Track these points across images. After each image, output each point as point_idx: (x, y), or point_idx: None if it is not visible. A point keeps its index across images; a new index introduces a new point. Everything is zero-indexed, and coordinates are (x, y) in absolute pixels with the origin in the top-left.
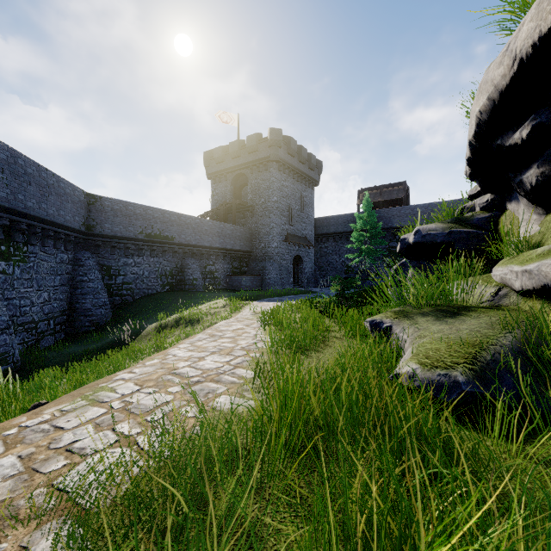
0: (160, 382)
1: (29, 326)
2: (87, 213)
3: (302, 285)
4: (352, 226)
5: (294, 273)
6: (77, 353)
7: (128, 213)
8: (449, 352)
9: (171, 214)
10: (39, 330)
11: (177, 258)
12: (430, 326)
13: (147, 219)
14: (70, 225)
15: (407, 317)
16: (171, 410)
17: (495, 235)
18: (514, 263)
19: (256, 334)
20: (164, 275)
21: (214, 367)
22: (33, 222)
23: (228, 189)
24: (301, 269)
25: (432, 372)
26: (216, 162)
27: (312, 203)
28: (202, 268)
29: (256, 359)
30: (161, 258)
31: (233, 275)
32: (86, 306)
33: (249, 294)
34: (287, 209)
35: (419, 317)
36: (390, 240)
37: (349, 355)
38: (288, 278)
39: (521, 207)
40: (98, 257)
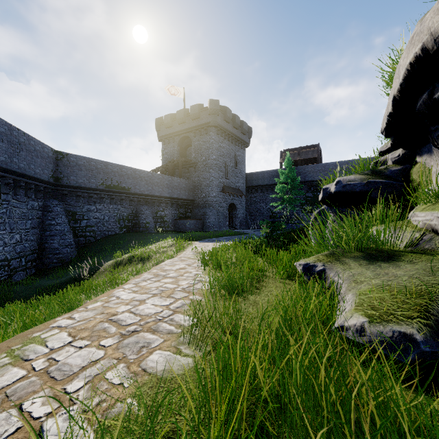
0: (95, 332)
1: (2, 264)
2: (55, 167)
3: (236, 227)
4: (276, 180)
5: (229, 217)
6: (43, 287)
7: (91, 168)
8: (396, 303)
9: (128, 169)
10: (11, 266)
11: (133, 205)
12: (364, 271)
13: (107, 172)
14: (39, 177)
15: (339, 261)
16: (97, 373)
17: (407, 185)
18: (437, 209)
19: (193, 283)
20: (122, 219)
21: (153, 312)
22: (5, 174)
23: (175, 149)
24: (235, 214)
25: (383, 327)
26: (166, 127)
27: (243, 161)
28: (154, 213)
29: (195, 302)
30: (119, 205)
31: (180, 220)
32: (54, 246)
33: (192, 235)
34: (224, 166)
35: (351, 261)
36: (306, 191)
37: (290, 306)
38: (225, 222)
39: (434, 159)
40: (65, 204)
